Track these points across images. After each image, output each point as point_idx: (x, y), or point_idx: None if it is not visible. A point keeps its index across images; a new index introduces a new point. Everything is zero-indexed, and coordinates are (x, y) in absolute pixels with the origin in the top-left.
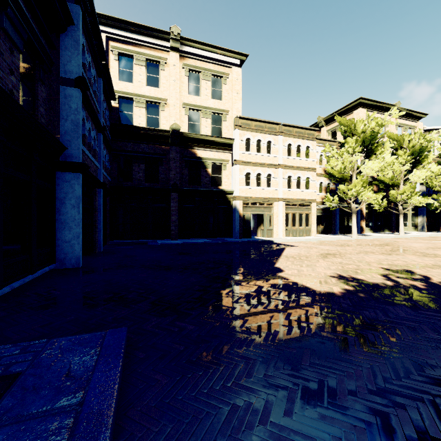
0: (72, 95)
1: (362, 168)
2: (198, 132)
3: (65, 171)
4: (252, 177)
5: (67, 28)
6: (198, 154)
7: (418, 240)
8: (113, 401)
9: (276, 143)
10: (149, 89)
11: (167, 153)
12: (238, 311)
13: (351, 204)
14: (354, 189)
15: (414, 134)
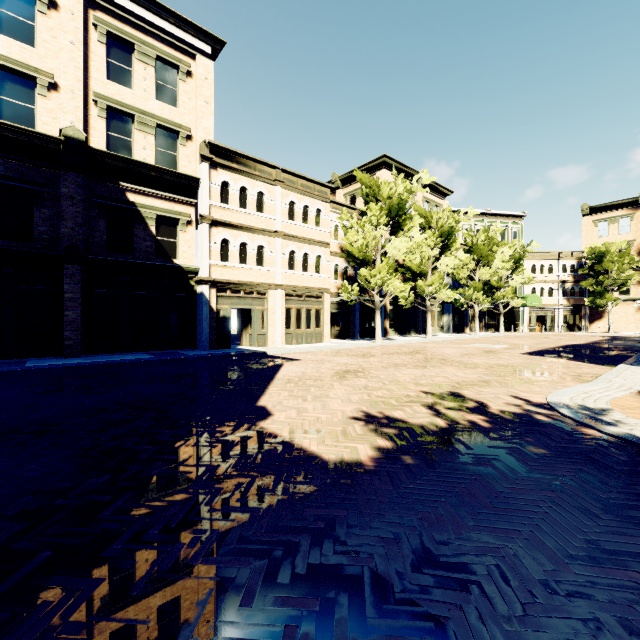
0: None
1: (387, 247)
2: (129, 155)
3: None
4: (232, 247)
5: None
6: (127, 196)
7: (448, 345)
8: None
9: (272, 197)
10: (8, 42)
11: (56, 184)
12: (100, 597)
13: (375, 297)
14: (379, 276)
15: (442, 212)
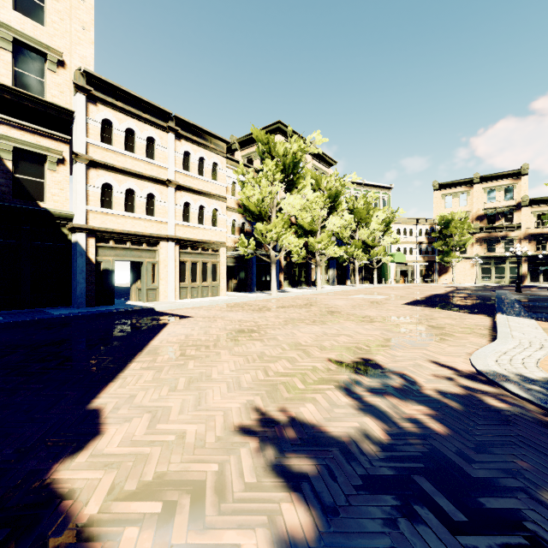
0: None
1: (283, 204)
2: None
3: None
4: (116, 193)
5: None
6: None
7: (337, 296)
8: None
9: (164, 145)
10: None
11: None
12: None
13: (271, 252)
14: (274, 231)
15: (330, 177)
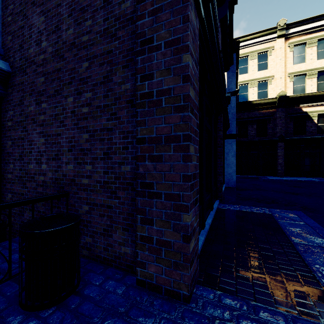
0: (231, 100)
1: None
2: (303, 92)
3: (228, 138)
4: None
5: (229, 68)
6: (302, 110)
7: None
8: (320, 226)
9: None
10: (260, 73)
11: (274, 114)
12: None
13: None
14: None
15: None
